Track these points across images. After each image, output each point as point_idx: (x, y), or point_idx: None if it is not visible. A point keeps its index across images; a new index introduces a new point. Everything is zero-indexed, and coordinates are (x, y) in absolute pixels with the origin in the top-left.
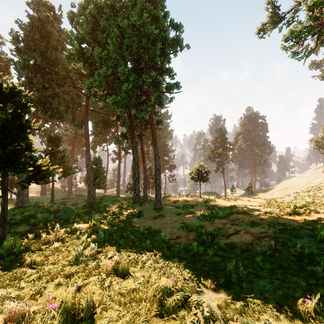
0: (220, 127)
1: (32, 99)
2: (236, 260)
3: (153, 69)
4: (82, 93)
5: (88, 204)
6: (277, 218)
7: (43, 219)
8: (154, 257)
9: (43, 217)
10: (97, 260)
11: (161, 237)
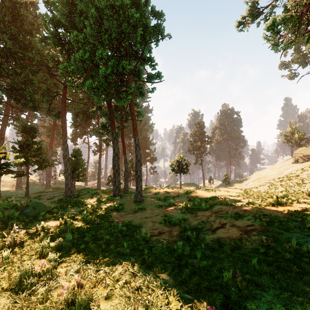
0: (199, 121)
1: (1, 86)
2: (228, 262)
3: (134, 58)
4: (59, 81)
5: (65, 198)
6: (260, 209)
7: (5, 218)
8: (131, 269)
9: (5, 215)
10: (51, 281)
11: (141, 234)
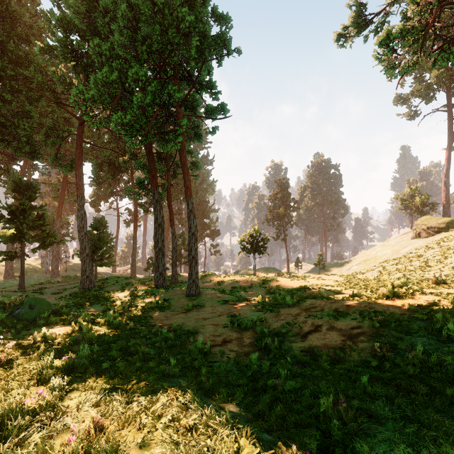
0: (282, 178)
1: None
2: (326, 382)
3: (186, 82)
4: (71, 114)
5: (82, 291)
6: (369, 303)
7: None
8: (181, 398)
9: None
10: (53, 421)
11: (197, 344)
